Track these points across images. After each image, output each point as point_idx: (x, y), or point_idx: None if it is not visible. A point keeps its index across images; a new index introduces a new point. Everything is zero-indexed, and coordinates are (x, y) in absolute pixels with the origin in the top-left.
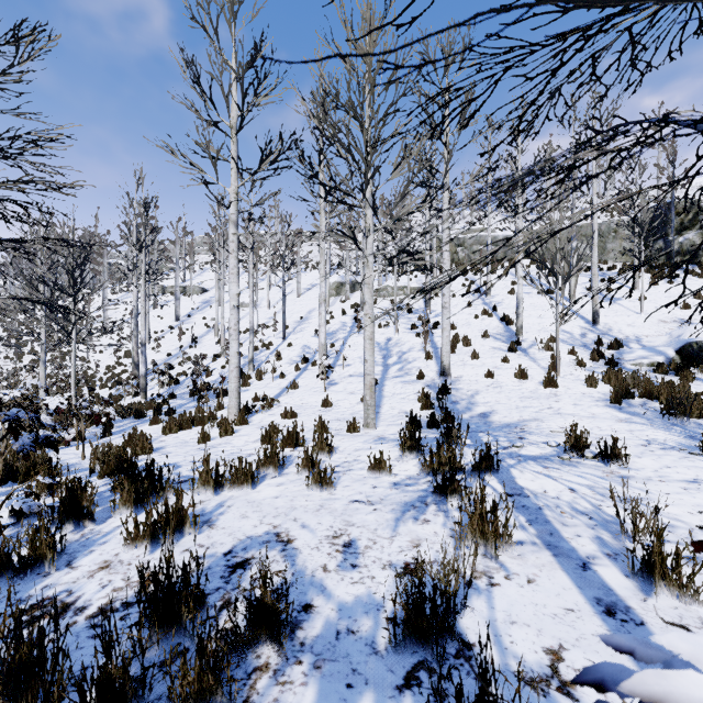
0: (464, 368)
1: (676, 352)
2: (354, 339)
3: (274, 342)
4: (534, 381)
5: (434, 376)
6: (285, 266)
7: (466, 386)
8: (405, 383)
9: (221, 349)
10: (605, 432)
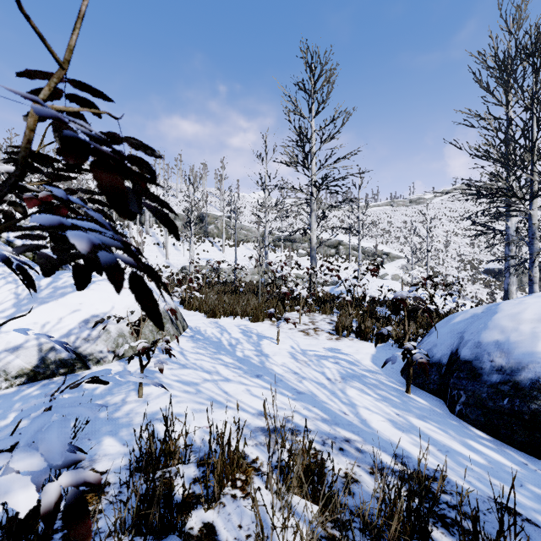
0: None
1: (180, 269)
2: None
3: None
4: None
5: None
6: None
7: None
8: None
9: None
10: None
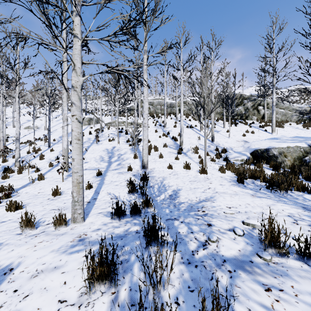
0: (155, 163)
1: (250, 154)
2: (93, 147)
3: (42, 148)
4: (194, 170)
5: (138, 168)
6: (61, 109)
7: (157, 174)
8: (120, 174)
9: (0, 153)
10: (257, 209)
